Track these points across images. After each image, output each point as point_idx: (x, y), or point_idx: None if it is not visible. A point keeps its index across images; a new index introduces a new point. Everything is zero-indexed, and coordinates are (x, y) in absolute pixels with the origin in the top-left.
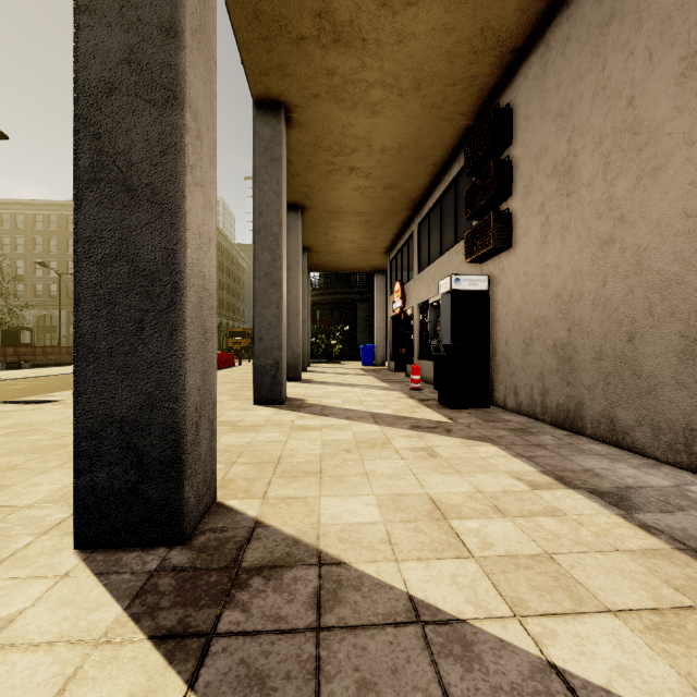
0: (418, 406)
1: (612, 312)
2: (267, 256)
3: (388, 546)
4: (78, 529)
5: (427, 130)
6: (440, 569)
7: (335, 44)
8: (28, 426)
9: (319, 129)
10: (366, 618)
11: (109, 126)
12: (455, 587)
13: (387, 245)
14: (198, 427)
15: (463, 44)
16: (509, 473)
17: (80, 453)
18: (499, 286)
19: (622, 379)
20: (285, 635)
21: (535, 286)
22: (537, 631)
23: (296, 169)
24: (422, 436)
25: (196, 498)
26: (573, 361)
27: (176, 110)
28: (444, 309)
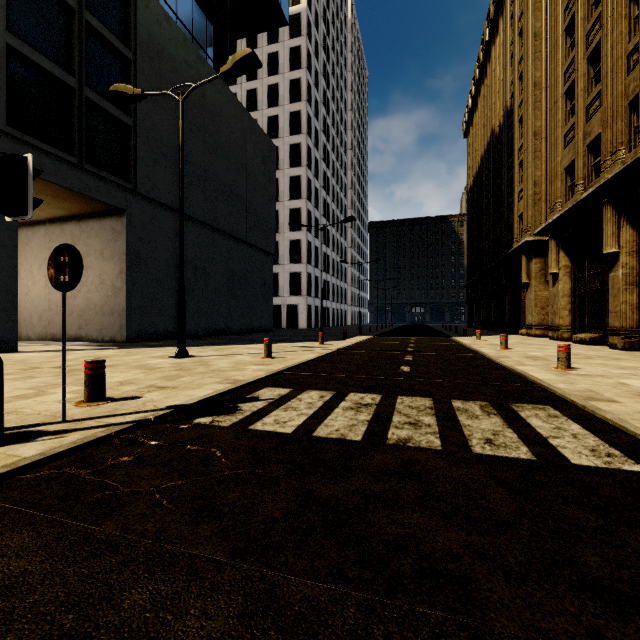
0: None
1: (28, 311)
2: None
3: None
4: None
5: None
6: None
7: None
8: None
9: None
10: None
11: None
12: None
13: None
14: None
15: None
16: None
17: None
18: None
19: (30, 325)
20: None
21: None
22: None
23: None
24: None
25: None
26: (20, 322)
27: None
28: None
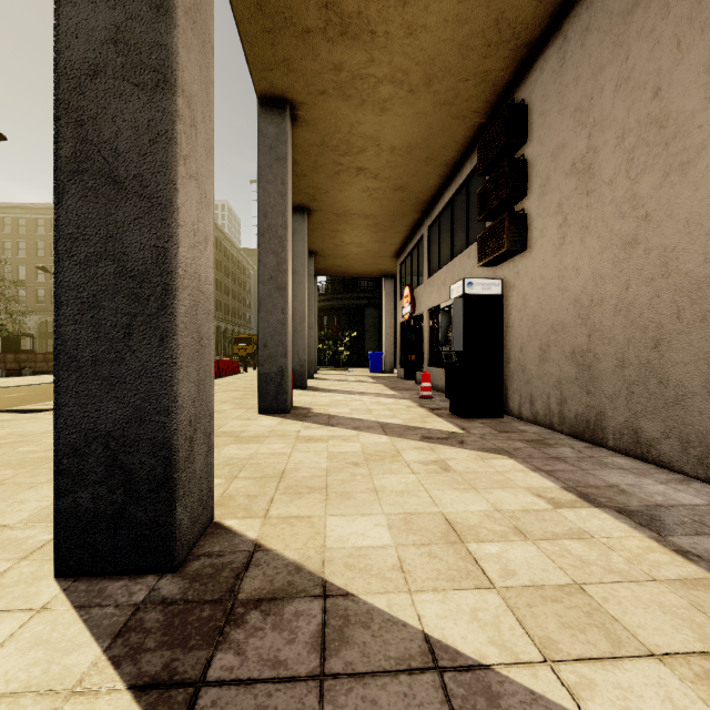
0: (429, 416)
1: (636, 316)
2: (271, 259)
3: (400, 574)
4: (60, 555)
5: (438, 128)
6: (458, 601)
7: (343, 37)
8: (22, 436)
9: (326, 127)
10: (376, 662)
11: (93, 112)
12: (476, 624)
13: (396, 249)
14: (193, 442)
15: (476, 36)
16: (528, 489)
17: (61, 471)
18: (513, 291)
19: (647, 388)
20: (284, 684)
21: (552, 290)
22: (572, 680)
23: (302, 170)
24: (433, 448)
25: (190, 519)
26: (593, 368)
27: (167, 94)
28: (456, 315)
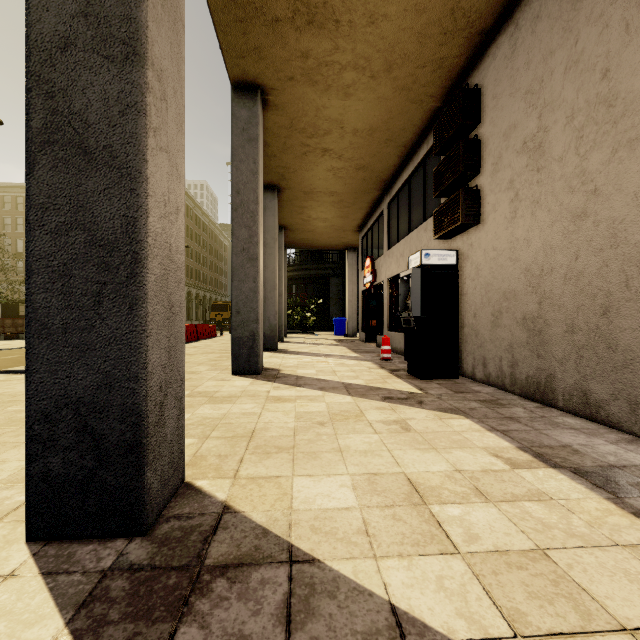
0: (389, 377)
1: (585, 285)
2: (244, 232)
3: (365, 538)
4: (31, 519)
5: (397, 112)
6: (424, 568)
7: (309, 25)
8: (11, 396)
9: (294, 111)
10: (343, 637)
11: (64, 84)
12: (443, 594)
13: (358, 224)
14: (163, 407)
15: (433, 25)
16: (485, 449)
17: (32, 437)
18: (467, 261)
19: (596, 352)
20: None
21: (504, 261)
22: None
23: (273, 151)
24: (394, 408)
25: (160, 482)
26: (543, 333)
27: (137, 67)
28: (415, 283)
